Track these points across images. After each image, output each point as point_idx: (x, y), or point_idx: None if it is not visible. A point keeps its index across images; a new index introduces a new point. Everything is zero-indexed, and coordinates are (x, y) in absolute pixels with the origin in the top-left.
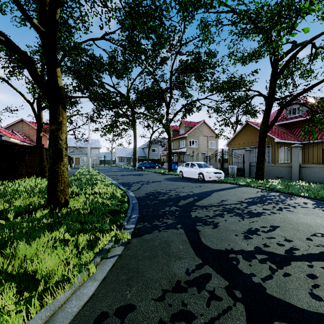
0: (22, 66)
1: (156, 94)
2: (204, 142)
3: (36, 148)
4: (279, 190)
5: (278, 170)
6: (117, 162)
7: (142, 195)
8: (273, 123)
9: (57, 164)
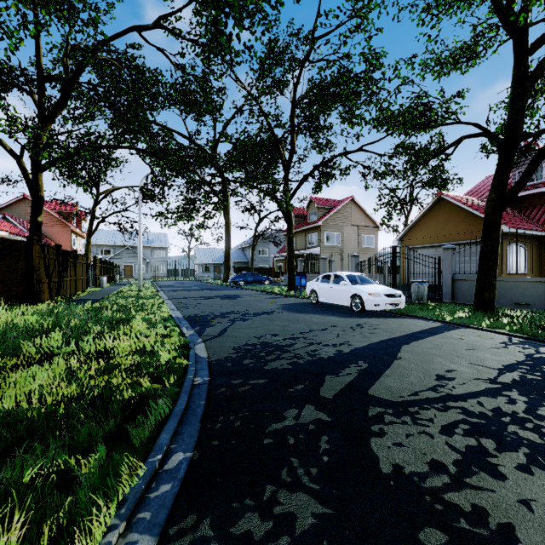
0: (2, 85)
1: (264, 146)
2: (352, 236)
3: (17, 243)
4: None
5: (518, 290)
6: (198, 272)
7: (224, 355)
8: (518, 186)
9: None
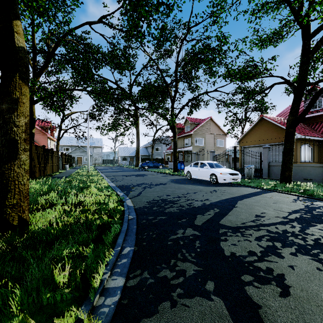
0: None
1: (160, 88)
2: (211, 140)
3: None
4: (322, 197)
5: (305, 171)
6: (120, 161)
7: (142, 205)
8: (305, 113)
9: (8, 163)
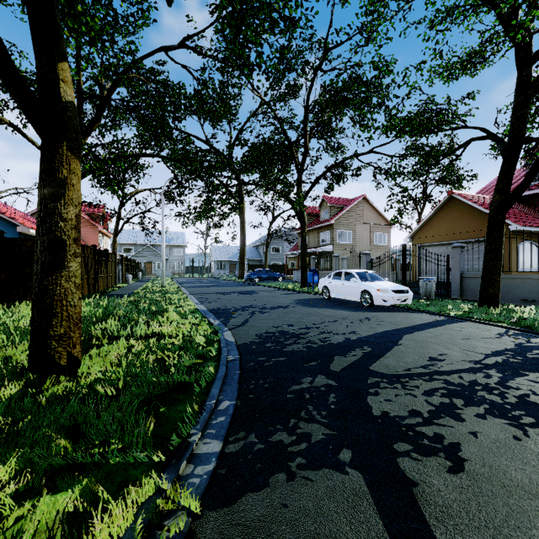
0: None
1: (278, 149)
2: (364, 233)
3: None
4: None
5: (525, 287)
6: (214, 269)
7: (249, 340)
8: (521, 189)
9: (52, 275)
